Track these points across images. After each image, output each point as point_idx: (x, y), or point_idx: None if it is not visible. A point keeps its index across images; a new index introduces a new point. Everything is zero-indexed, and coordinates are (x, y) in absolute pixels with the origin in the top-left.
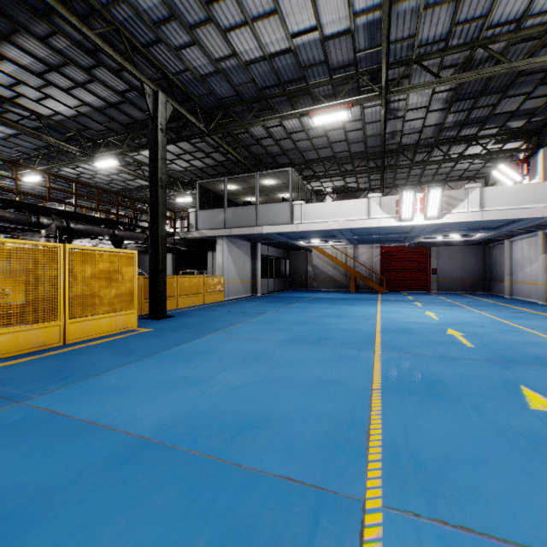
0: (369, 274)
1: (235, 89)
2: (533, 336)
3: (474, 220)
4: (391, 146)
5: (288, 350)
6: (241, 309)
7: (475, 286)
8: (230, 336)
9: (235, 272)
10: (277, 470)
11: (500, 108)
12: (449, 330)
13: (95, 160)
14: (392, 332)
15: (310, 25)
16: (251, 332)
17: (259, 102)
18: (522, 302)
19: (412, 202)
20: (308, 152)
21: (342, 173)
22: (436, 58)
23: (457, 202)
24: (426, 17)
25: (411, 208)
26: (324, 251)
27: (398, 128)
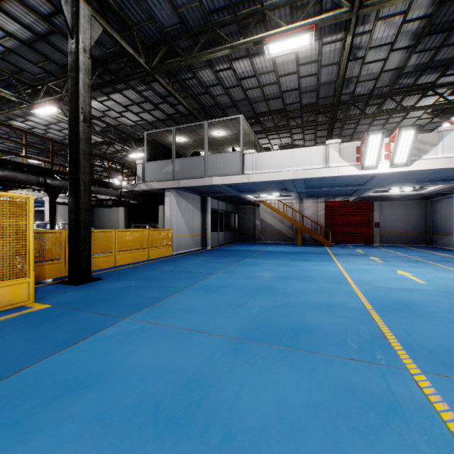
0: (314, 228)
1: (178, 13)
2: None
3: (449, 166)
4: (343, 97)
5: (247, 372)
6: (186, 267)
7: (417, 239)
8: (155, 322)
9: (184, 225)
10: None
11: None
12: None
13: (34, 106)
14: (391, 310)
15: None
16: (190, 311)
17: (206, 32)
18: None
19: (378, 147)
20: (258, 104)
21: (292, 126)
22: None
23: (428, 146)
24: None
25: (376, 153)
26: (272, 206)
27: (355, 74)
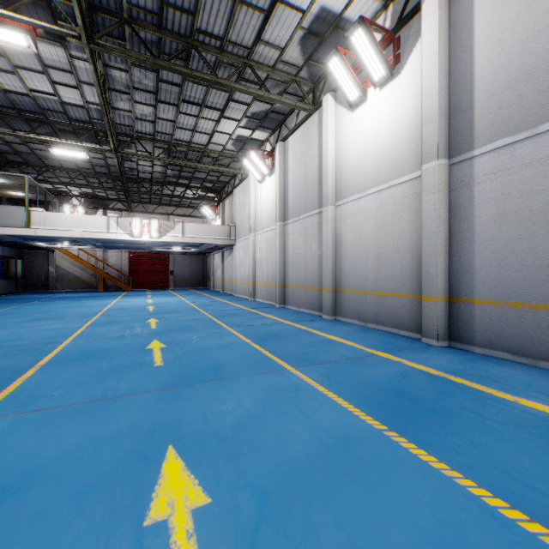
0: (119, 275)
1: None
2: (188, 305)
3: (179, 241)
4: (131, 176)
5: (30, 323)
6: None
7: (198, 283)
8: None
9: None
10: (30, 343)
11: (197, 175)
12: (150, 306)
13: None
14: (113, 310)
15: (50, 91)
16: None
17: None
18: (214, 292)
19: (140, 226)
20: (49, 160)
21: (87, 186)
22: (149, 142)
23: (170, 229)
24: (138, 122)
25: (140, 229)
26: (69, 253)
27: (135, 167)
